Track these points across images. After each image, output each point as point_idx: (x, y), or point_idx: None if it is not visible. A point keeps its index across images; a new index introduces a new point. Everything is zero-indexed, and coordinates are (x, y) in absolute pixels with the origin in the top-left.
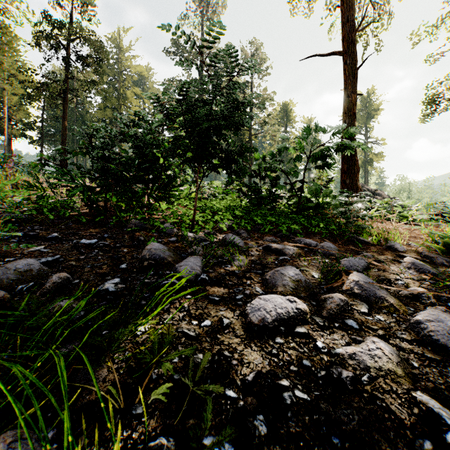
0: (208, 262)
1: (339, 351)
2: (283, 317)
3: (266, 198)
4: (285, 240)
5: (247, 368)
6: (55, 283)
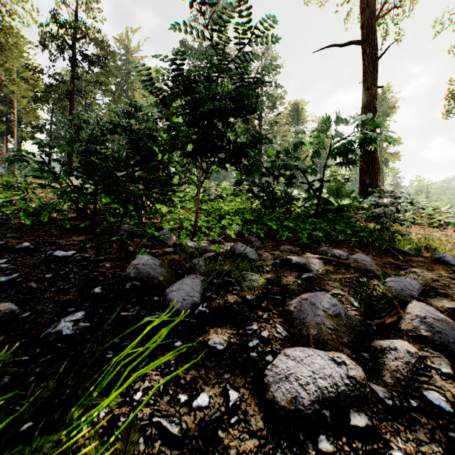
0: (211, 282)
1: None
2: (327, 395)
3: (280, 200)
4: (306, 249)
5: None
6: None
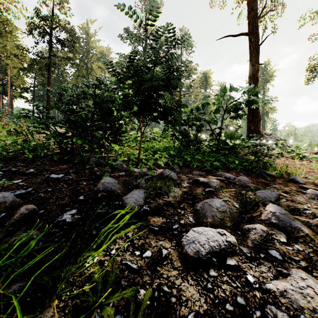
0: (149, 193)
1: (270, 286)
2: (215, 250)
3: (193, 141)
4: (209, 173)
5: (185, 307)
6: (22, 214)
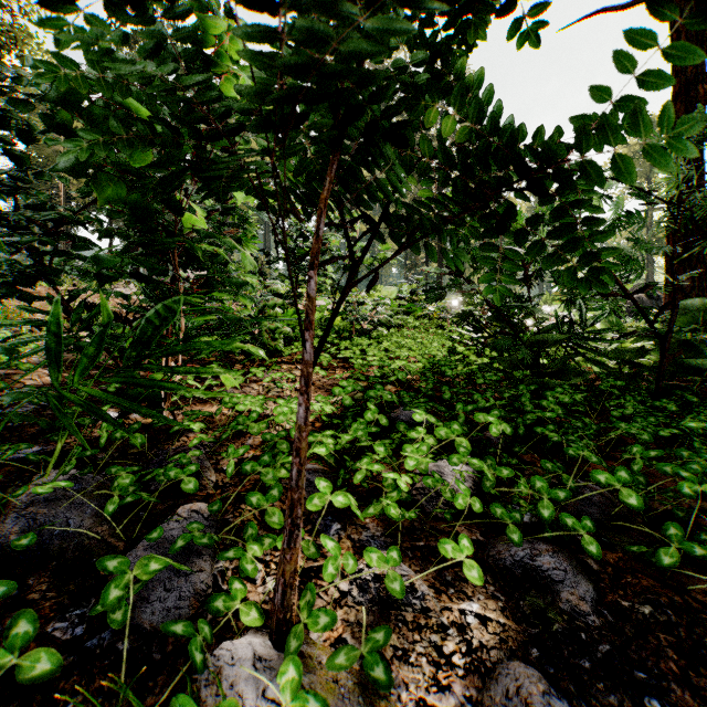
0: None
1: None
2: None
3: (553, 343)
4: None
5: None
6: None
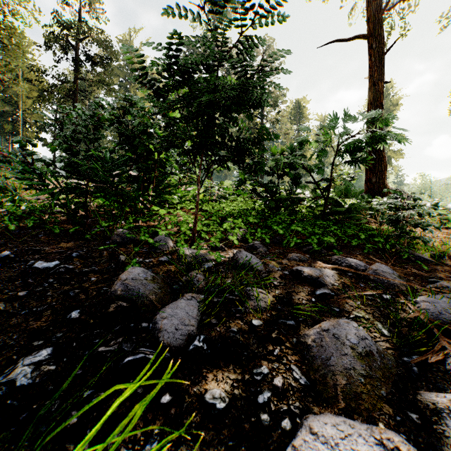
0: (210, 302)
1: None
2: None
3: (285, 200)
4: (317, 257)
5: None
6: None
